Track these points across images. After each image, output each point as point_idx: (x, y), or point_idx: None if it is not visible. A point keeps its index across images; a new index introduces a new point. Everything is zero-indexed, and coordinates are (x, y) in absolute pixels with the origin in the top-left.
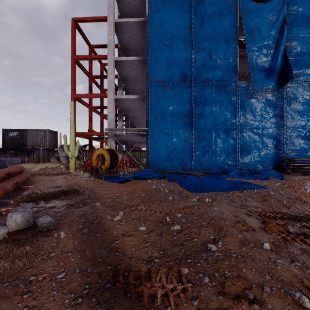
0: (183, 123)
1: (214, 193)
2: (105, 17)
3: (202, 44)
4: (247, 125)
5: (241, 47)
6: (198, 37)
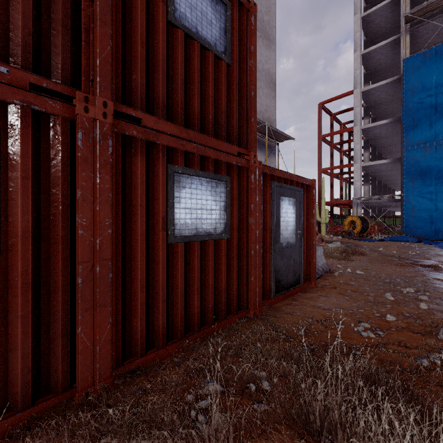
0: None
1: None
2: (351, 91)
3: None
4: None
5: None
6: None
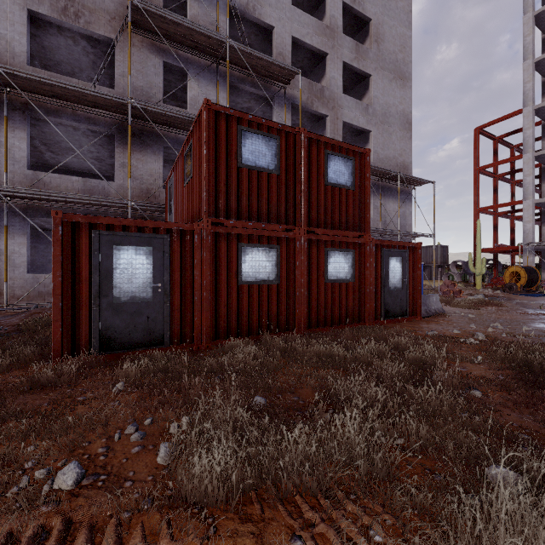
0: None
1: None
2: (519, 110)
3: None
4: None
5: None
6: None
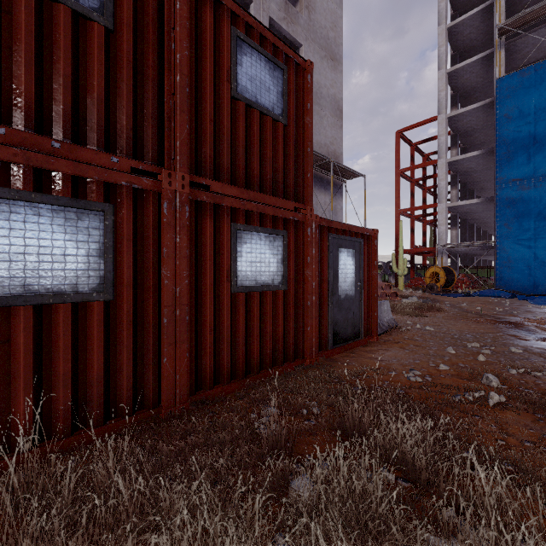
0: None
1: None
2: (435, 117)
3: None
4: None
5: None
6: None
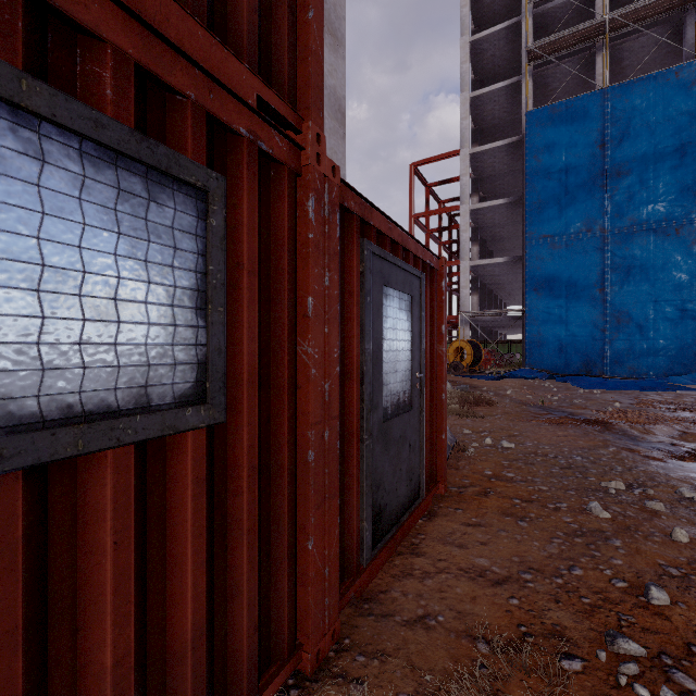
0: (588, 298)
1: (611, 391)
2: (456, 151)
3: (625, 165)
4: None
5: None
6: (618, 155)
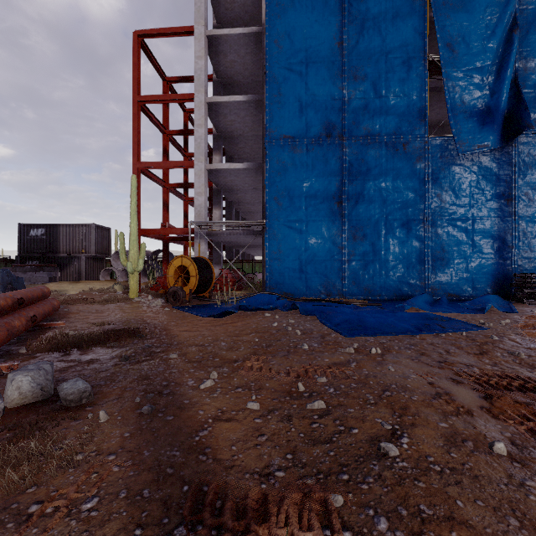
0: (327, 211)
1: (386, 339)
2: (190, 27)
3: (361, 69)
4: (444, 213)
5: (433, 74)
6: (355, 57)
